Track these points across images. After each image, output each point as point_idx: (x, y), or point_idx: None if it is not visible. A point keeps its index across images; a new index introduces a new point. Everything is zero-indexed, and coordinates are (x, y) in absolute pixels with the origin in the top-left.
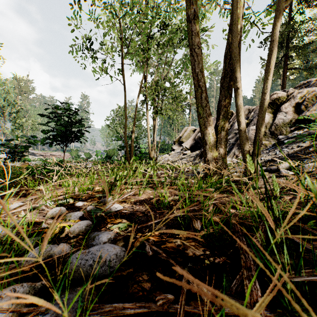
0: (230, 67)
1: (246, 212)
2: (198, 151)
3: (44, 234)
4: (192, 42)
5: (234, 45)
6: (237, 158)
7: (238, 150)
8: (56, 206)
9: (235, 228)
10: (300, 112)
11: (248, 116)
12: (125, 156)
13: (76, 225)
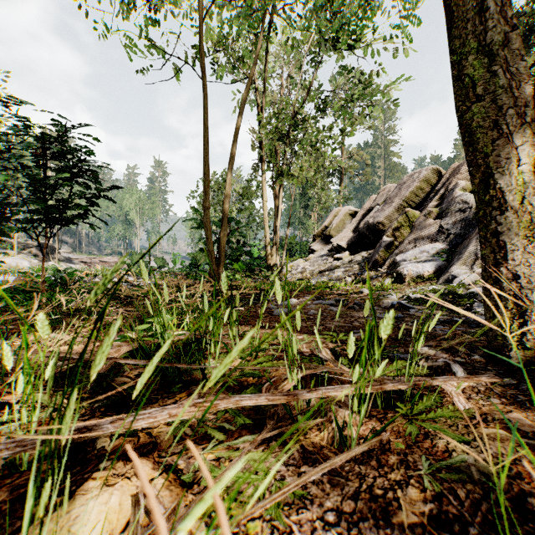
0: None
1: None
2: (367, 253)
3: None
4: None
5: None
6: None
7: None
8: None
9: None
10: None
11: None
12: None
13: None
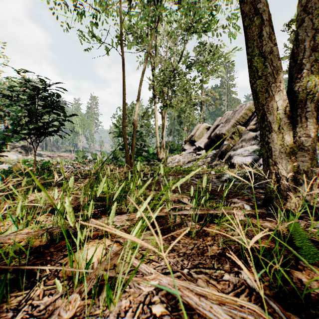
0: None
1: None
2: (215, 151)
3: None
4: None
5: None
6: None
7: None
8: None
9: None
10: None
11: None
12: None
13: None
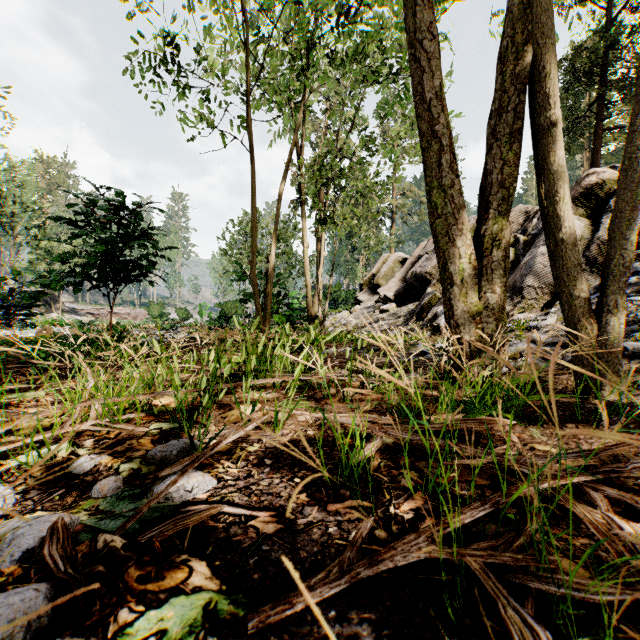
0: (516, 82)
1: None
2: (414, 305)
3: None
4: (415, 25)
5: (543, 5)
6: (508, 320)
7: (511, 302)
8: None
9: None
10: None
11: (525, 227)
12: None
13: None
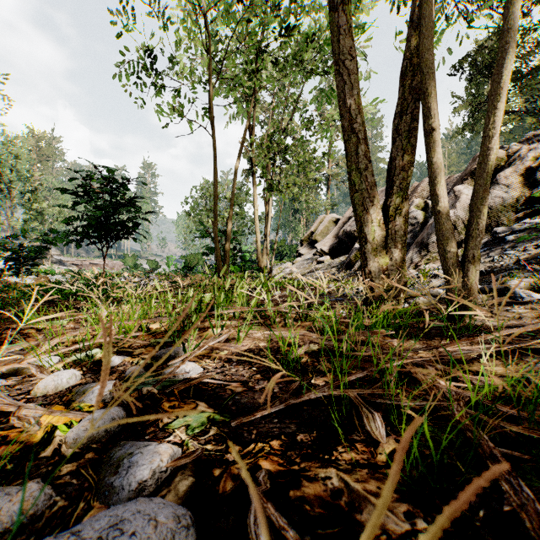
0: (413, 93)
1: (487, 391)
2: (345, 257)
3: (4, 447)
4: (339, 49)
5: (426, 45)
6: (416, 269)
7: (420, 255)
8: (63, 367)
9: (478, 441)
10: (535, 185)
11: None
12: (215, 266)
13: (84, 423)
